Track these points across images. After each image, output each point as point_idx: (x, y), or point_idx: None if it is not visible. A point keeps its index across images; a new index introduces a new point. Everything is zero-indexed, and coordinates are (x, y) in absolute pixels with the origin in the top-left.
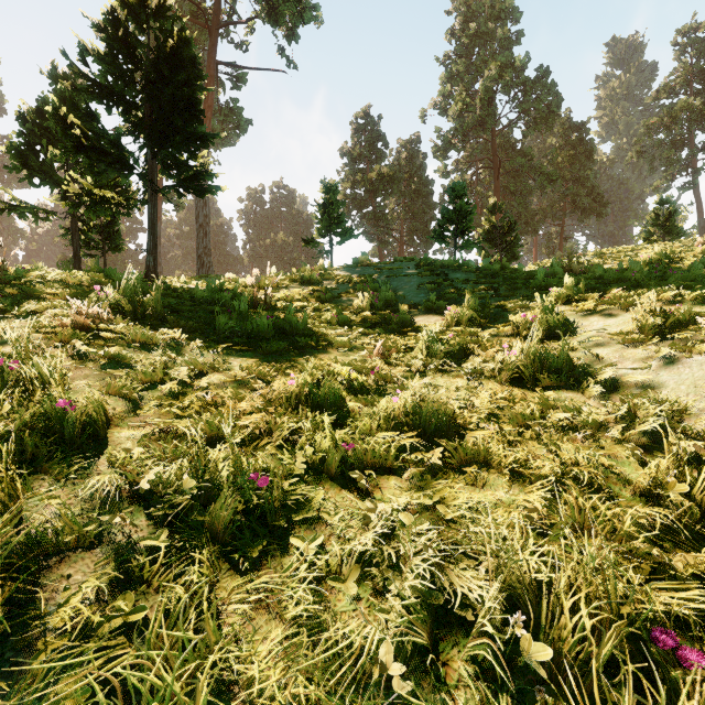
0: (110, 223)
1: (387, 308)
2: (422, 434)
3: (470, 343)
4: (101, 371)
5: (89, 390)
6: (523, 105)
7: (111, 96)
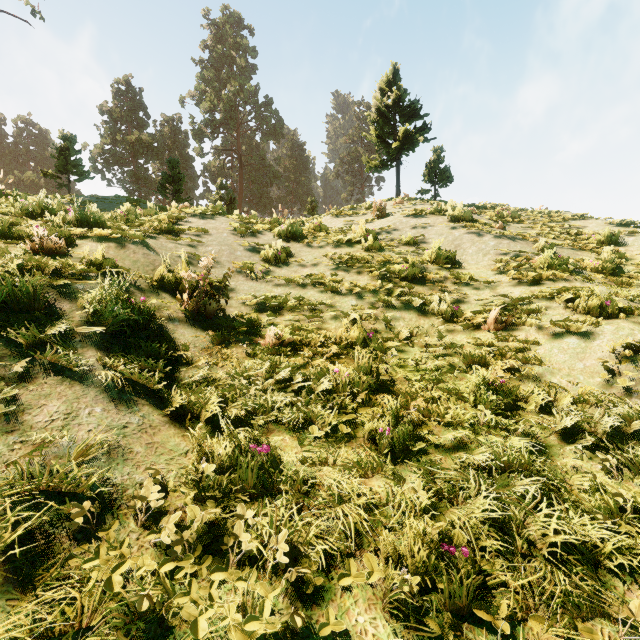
0: None
1: None
2: None
3: None
4: None
5: None
6: (259, 119)
7: None
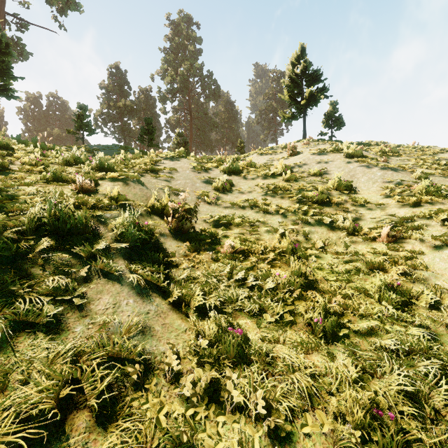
0: None
1: None
2: None
3: None
4: None
5: None
6: (203, 86)
7: None
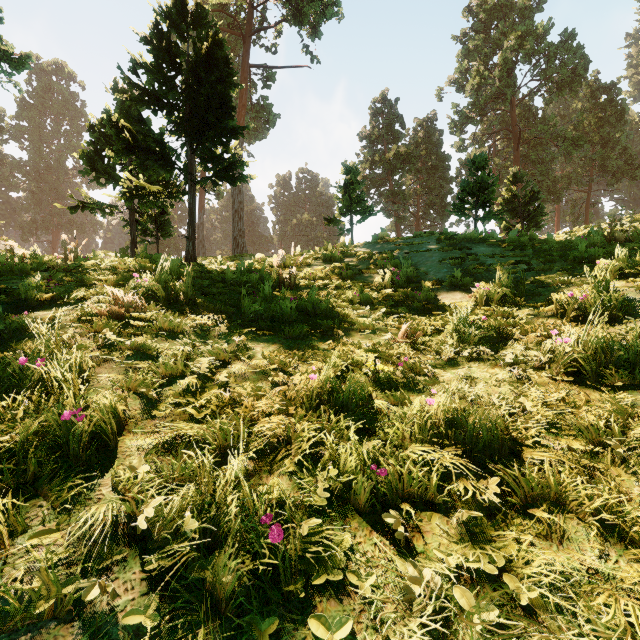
0: (162, 213)
1: (408, 285)
2: (467, 451)
3: (506, 324)
4: (127, 364)
5: (111, 386)
6: (545, 72)
7: (157, 101)
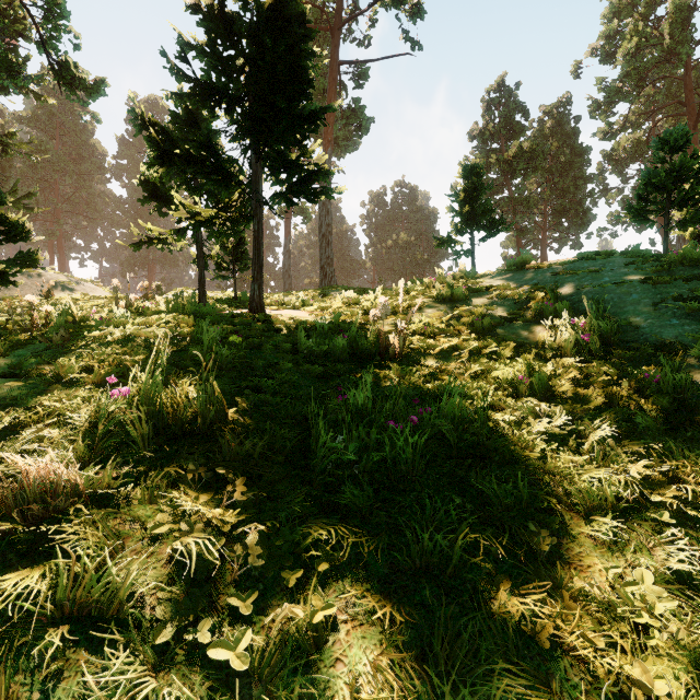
0: (239, 243)
1: (603, 349)
2: None
3: None
4: None
5: None
6: None
7: (213, 95)
